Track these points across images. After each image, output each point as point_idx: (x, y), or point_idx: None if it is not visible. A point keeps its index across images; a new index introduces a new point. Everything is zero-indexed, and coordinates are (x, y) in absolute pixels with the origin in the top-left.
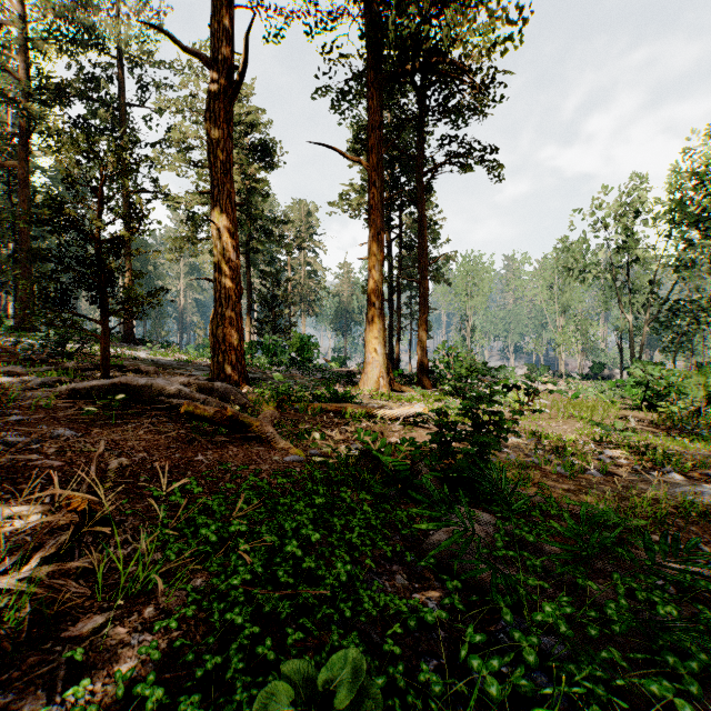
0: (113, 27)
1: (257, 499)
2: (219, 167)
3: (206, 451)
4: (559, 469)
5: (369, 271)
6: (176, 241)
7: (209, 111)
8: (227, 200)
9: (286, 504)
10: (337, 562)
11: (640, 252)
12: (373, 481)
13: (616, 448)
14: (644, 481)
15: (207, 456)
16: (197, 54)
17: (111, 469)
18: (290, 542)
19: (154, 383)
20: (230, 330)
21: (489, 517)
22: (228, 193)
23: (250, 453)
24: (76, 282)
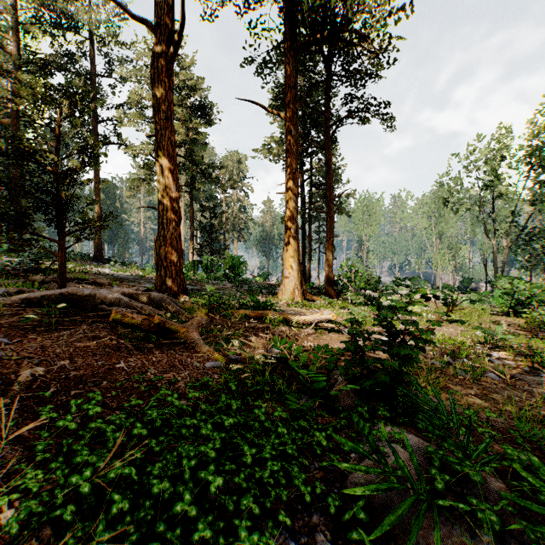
0: (86, 14)
1: (160, 420)
2: (161, 114)
3: (130, 357)
4: (459, 372)
5: (286, 203)
6: (134, 181)
7: (153, 68)
8: (168, 142)
9: (194, 424)
10: (240, 529)
11: (502, 190)
12: (289, 391)
13: (501, 350)
14: (540, 384)
15: (129, 362)
16: (143, 21)
17: (21, 380)
18: (185, 490)
19: (98, 293)
20: (171, 249)
21: (416, 440)
22: (169, 136)
23: (173, 359)
24: (33, 206)
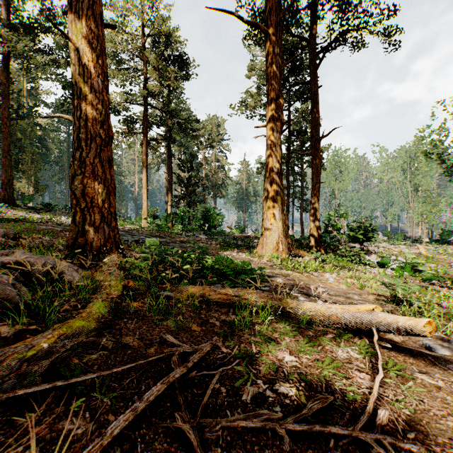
0: None
1: None
2: None
3: None
4: None
5: (267, 136)
6: None
7: None
8: (89, 13)
9: None
10: None
11: None
12: None
13: None
14: None
15: None
16: None
17: None
18: None
19: None
20: (93, 181)
21: None
22: (91, 5)
23: None
24: None
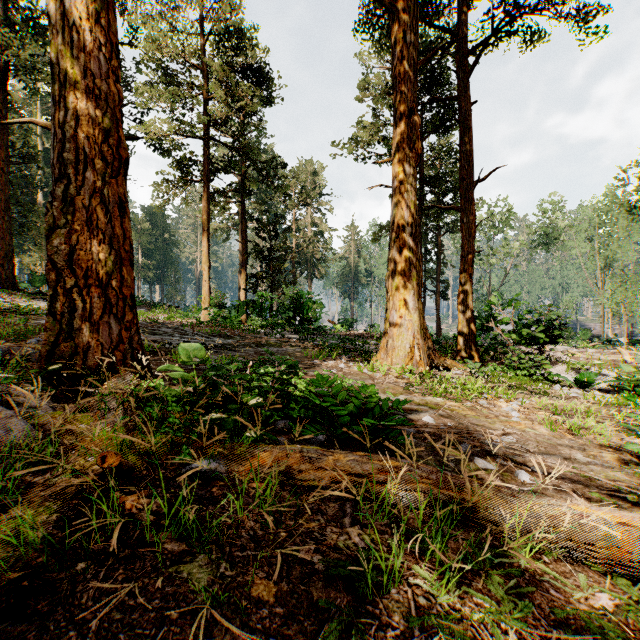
0: None
1: None
2: None
3: None
4: None
5: (394, 176)
6: (157, 184)
7: None
8: None
9: None
10: None
11: None
12: None
13: None
14: None
15: None
16: None
17: None
18: None
19: None
20: (88, 239)
21: None
22: None
23: None
24: None
